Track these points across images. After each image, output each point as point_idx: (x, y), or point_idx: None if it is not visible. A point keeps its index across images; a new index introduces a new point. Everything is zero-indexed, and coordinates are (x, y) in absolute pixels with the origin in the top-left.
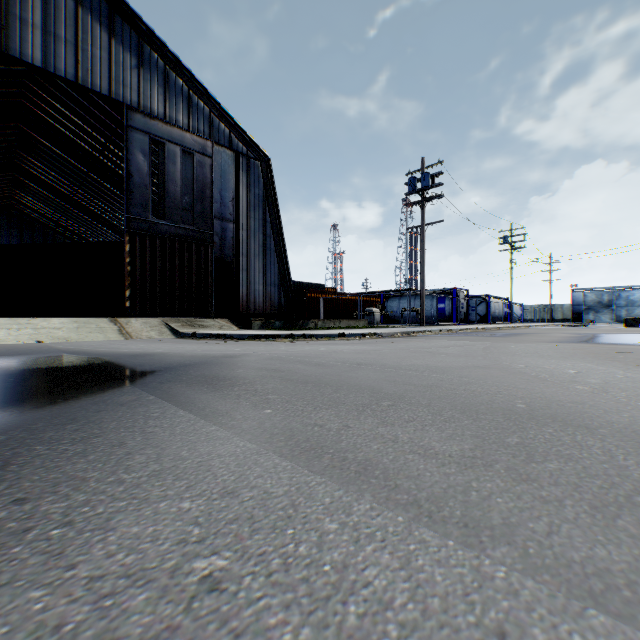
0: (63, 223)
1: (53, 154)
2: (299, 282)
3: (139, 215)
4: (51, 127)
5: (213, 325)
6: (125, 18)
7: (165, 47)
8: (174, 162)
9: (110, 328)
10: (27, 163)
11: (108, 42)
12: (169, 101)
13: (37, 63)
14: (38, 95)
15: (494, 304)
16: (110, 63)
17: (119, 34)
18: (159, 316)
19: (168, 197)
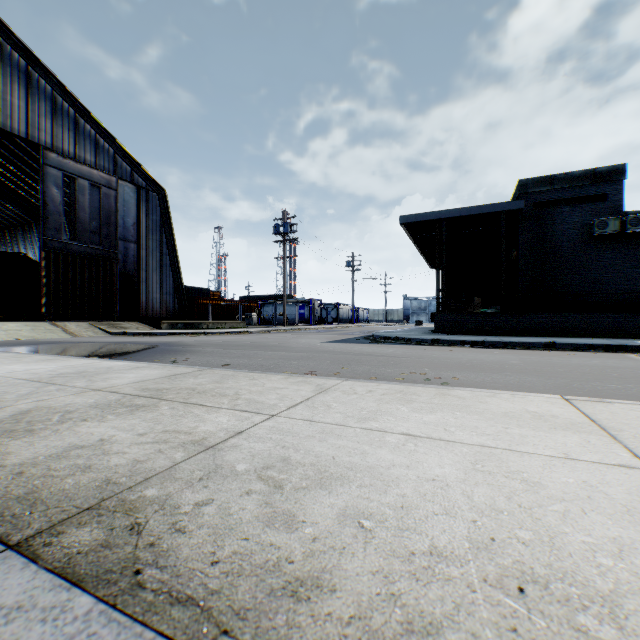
0: None
1: None
2: (185, 286)
3: (54, 237)
4: None
5: (131, 327)
6: (41, 74)
7: (77, 100)
8: (84, 194)
9: (57, 330)
10: None
11: (26, 93)
12: (79, 143)
13: None
14: None
15: (343, 310)
16: (28, 111)
17: (36, 87)
18: (71, 320)
19: (79, 222)
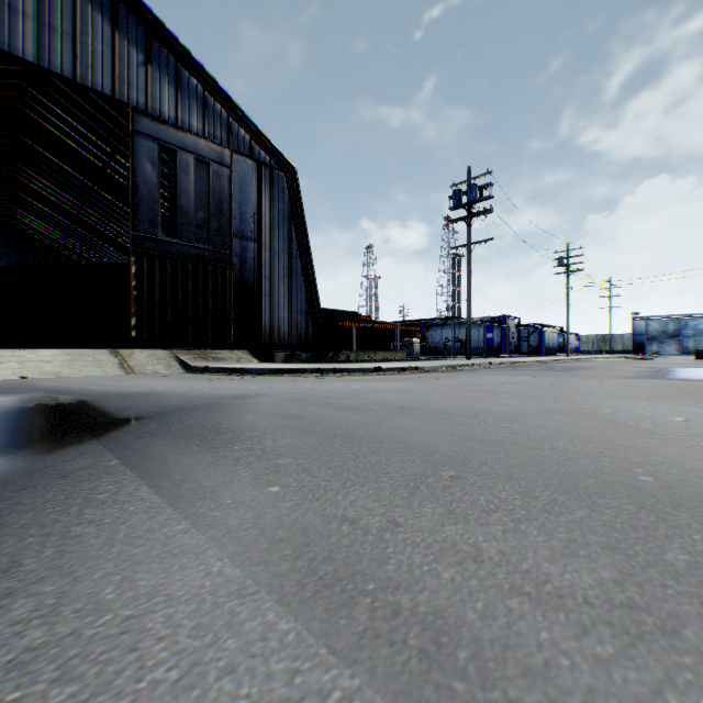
0: (68, 244)
1: (54, 166)
2: (329, 309)
3: (147, 232)
4: (51, 136)
5: (230, 358)
6: (131, 8)
7: (177, 42)
8: (187, 172)
9: (109, 361)
10: (26, 177)
11: (111, 35)
12: (181, 103)
13: (29, 58)
14: (36, 99)
15: (548, 334)
16: (113, 59)
17: (124, 26)
18: (170, 347)
19: (180, 212)
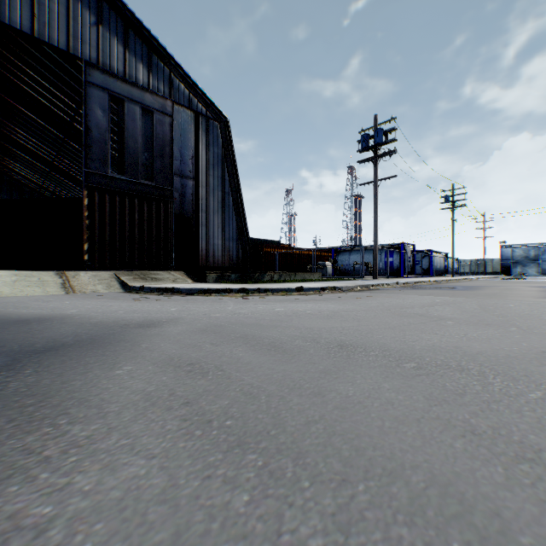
0: (47, 187)
1: (32, 121)
2: (257, 239)
3: (98, 170)
4: (28, 95)
5: (167, 278)
6: None
7: (124, 6)
8: (134, 119)
9: (53, 281)
10: (11, 131)
11: None
12: (129, 60)
13: None
14: (13, 63)
15: (436, 258)
16: (68, 18)
17: None
18: (118, 269)
19: (128, 153)
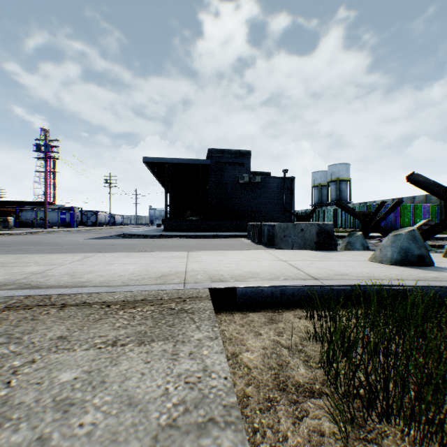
0: None
1: None
2: None
3: None
4: None
5: None
6: None
7: None
8: None
9: None
10: None
11: None
12: None
13: None
14: None
15: (102, 215)
16: None
17: None
18: None
19: None
